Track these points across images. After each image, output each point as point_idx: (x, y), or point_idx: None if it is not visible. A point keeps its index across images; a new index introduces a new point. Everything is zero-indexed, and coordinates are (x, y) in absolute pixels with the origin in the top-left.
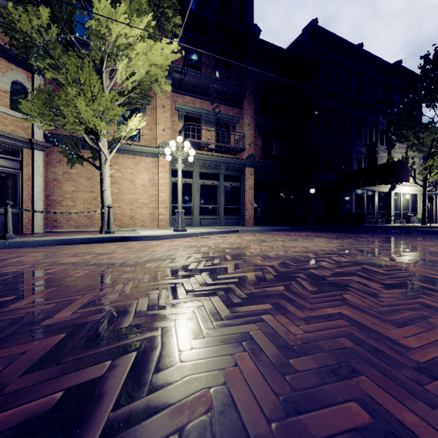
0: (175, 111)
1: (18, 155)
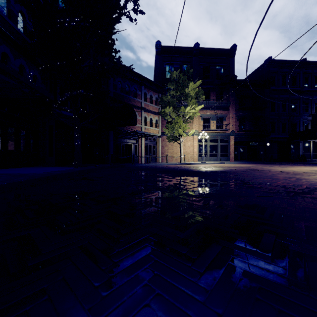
0: (199, 117)
1: (156, 140)
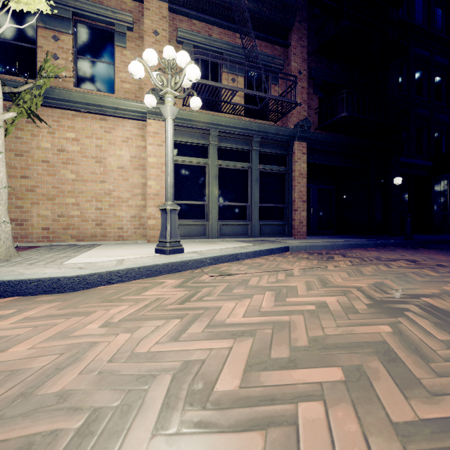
0: (177, 44)
1: None
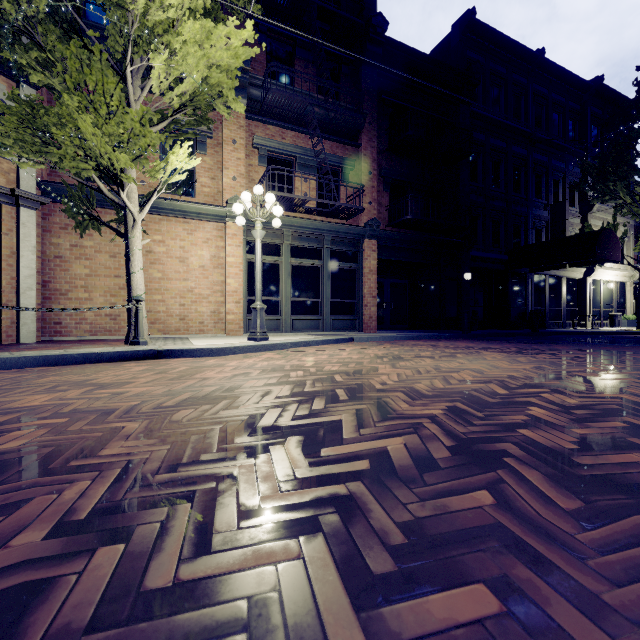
0: (253, 149)
1: None
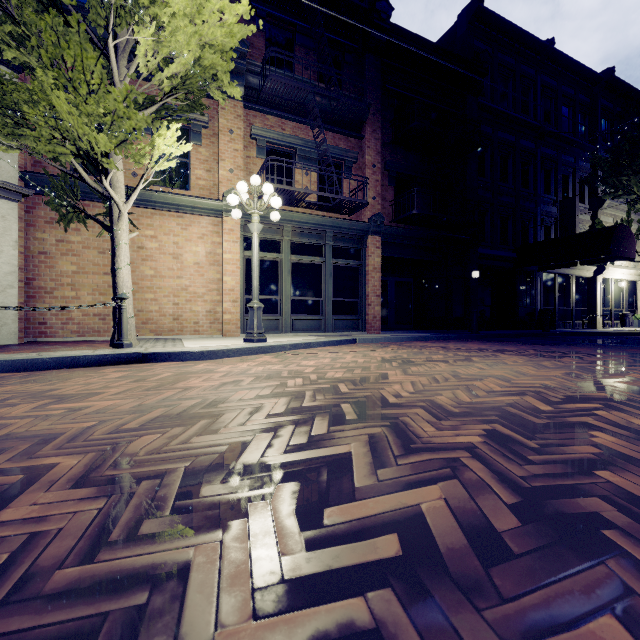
0: (251, 140)
1: None
